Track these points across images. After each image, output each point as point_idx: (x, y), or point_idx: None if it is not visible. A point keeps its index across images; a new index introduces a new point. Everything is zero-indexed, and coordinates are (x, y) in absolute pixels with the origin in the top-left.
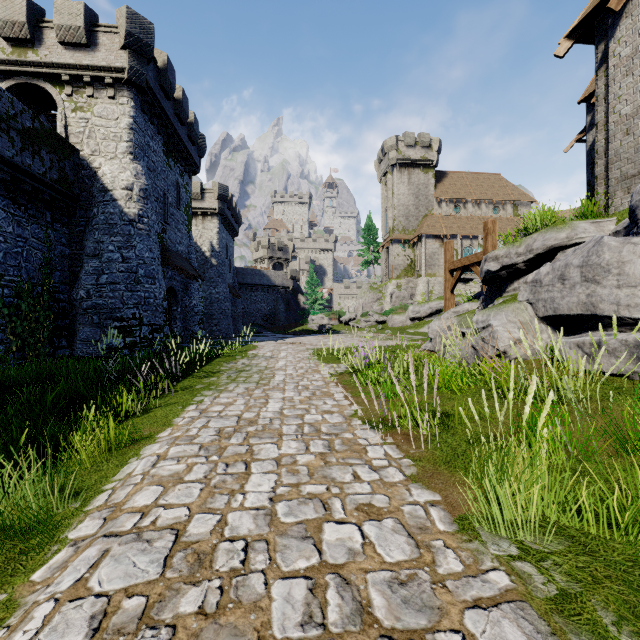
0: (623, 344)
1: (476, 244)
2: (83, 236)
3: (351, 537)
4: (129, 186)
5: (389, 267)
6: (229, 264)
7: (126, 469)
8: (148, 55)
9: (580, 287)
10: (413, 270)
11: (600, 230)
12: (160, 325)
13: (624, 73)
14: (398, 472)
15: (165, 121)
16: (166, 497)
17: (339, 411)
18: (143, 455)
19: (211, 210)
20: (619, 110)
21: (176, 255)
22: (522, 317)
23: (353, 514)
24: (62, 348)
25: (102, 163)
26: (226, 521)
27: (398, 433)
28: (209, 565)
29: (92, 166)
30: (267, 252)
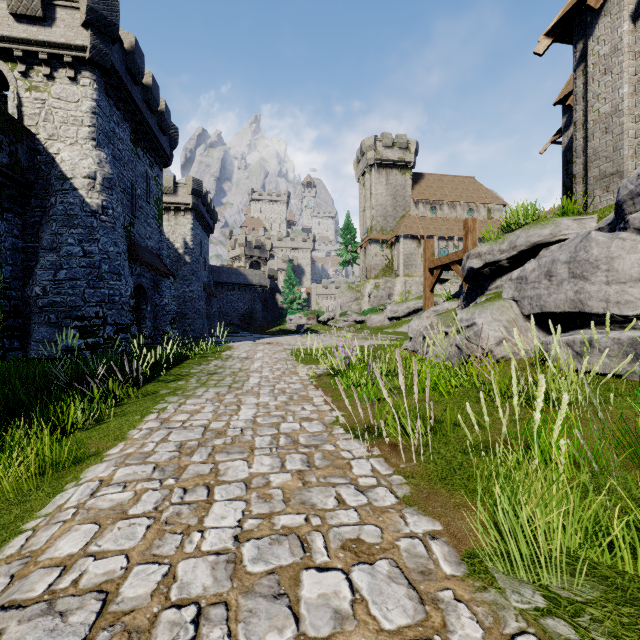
0: (616, 342)
1: (452, 245)
2: (39, 227)
3: (337, 591)
4: (91, 174)
5: (367, 267)
6: (204, 262)
7: (58, 499)
8: (113, 34)
9: (568, 284)
10: (391, 270)
11: (582, 227)
12: (126, 325)
13: (603, 71)
14: (389, 493)
15: (133, 107)
16: (100, 541)
17: (319, 418)
18: (83, 479)
19: (184, 205)
20: (598, 108)
21: (145, 250)
22: (507, 315)
23: (338, 555)
24: (14, 350)
25: (61, 149)
26: (175, 575)
27: (385, 443)
28: None
29: (49, 151)
30: (244, 250)
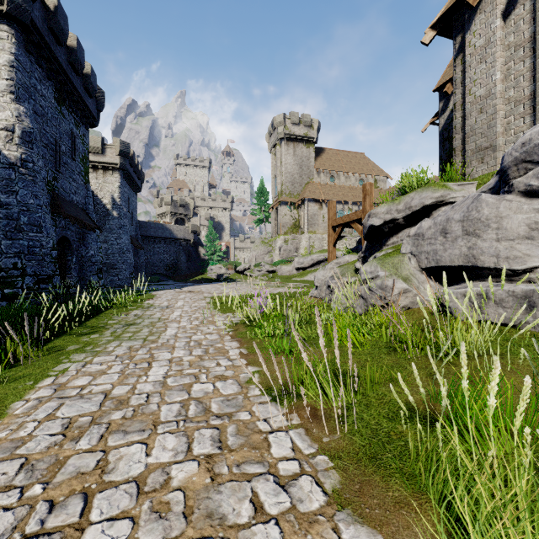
0: (510, 295)
1: (347, 208)
2: None
3: None
4: (9, 127)
5: (278, 225)
6: (131, 217)
7: None
8: None
9: (462, 240)
10: (298, 228)
11: (466, 191)
12: (48, 275)
13: (478, 60)
14: (315, 486)
15: (56, 66)
16: None
17: (234, 375)
18: None
19: (112, 165)
20: (474, 92)
21: (70, 204)
22: (407, 268)
23: None
24: None
25: None
26: None
27: (304, 407)
28: None
29: None
30: (170, 208)
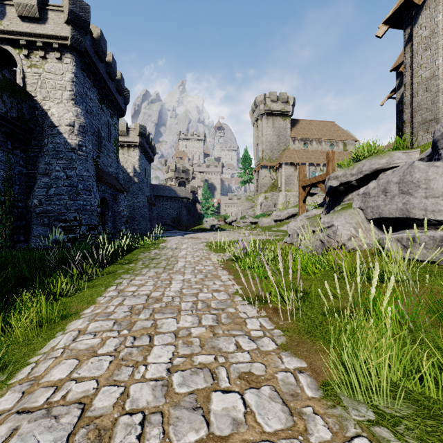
0: (431, 239)
1: (318, 169)
2: (36, 159)
3: (235, 406)
4: (71, 123)
5: (259, 185)
6: (147, 182)
7: (51, 343)
8: (86, 28)
9: (398, 198)
10: (276, 187)
11: (409, 158)
12: (95, 225)
13: (424, 48)
14: (271, 341)
15: (99, 77)
16: (79, 370)
17: (225, 290)
18: (68, 330)
19: (134, 143)
20: (420, 74)
21: (107, 174)
22: (356, 219)
23: (236, 382)
24: (20, 242)
25: (51, 106)
26: (128, 393)
27: (269, 307)
28: (108, 442)
29: (43, 108)
30: (174, 174)
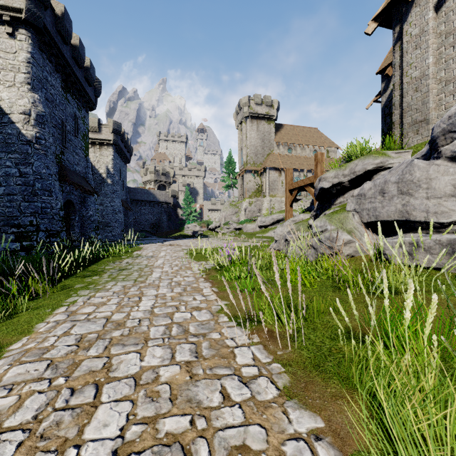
0: (437, 243)
1: (302, 175)
2: None
3: None
4: (26, 111)
5: (244, 190)
6: (122, 184)
7: None
8: (45, 1)
9: (397, 199)
10: (260, 192)
11: (402, 158)
12: (57, 231)
13: (414, 47)
14: (270, 384)
15: (63, 61)
16: None
17: (207, 307)
18: None
19: (107, 141)
20: (410, 74)
21: (73, 174)
22: (351, 223)
23: None
24: None
25: (0, 90)
26: None
27: (263, 330)
28: None
29: None
30: (153, 176)
